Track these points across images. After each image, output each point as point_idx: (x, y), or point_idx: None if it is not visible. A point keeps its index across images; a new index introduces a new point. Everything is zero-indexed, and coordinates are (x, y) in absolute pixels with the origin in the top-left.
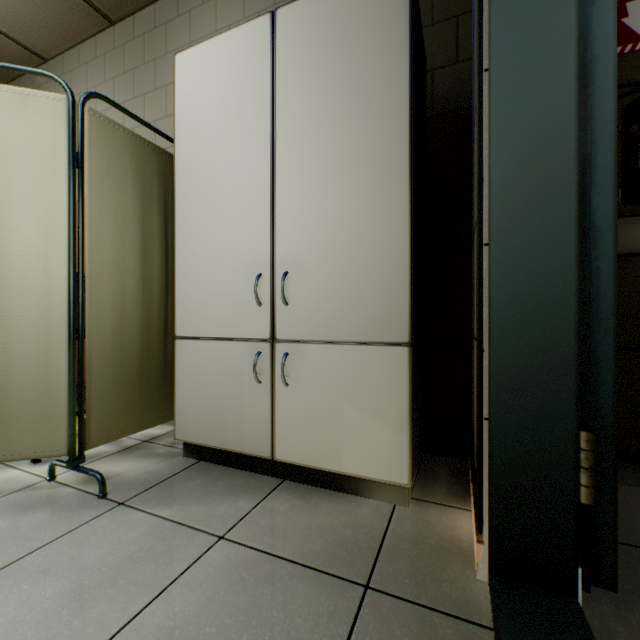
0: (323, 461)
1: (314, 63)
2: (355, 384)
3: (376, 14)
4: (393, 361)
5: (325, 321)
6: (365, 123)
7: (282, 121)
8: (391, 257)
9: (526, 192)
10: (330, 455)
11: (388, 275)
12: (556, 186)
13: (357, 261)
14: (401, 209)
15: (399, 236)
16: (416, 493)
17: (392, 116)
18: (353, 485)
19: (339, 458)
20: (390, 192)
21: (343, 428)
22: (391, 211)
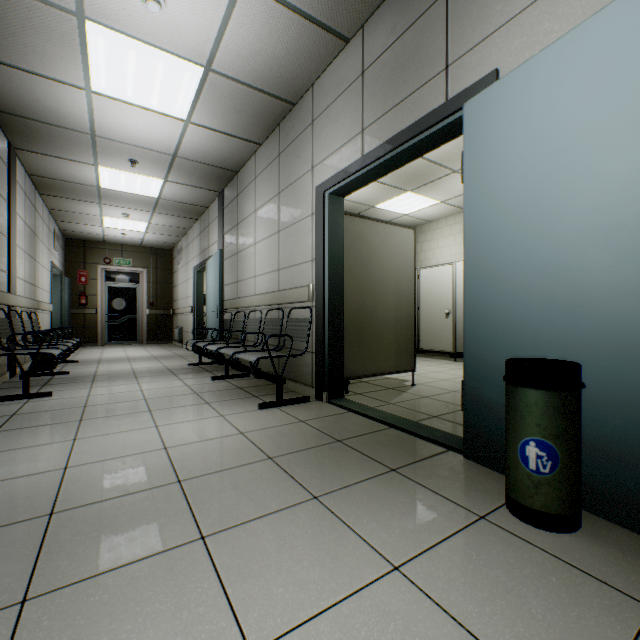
0: None
1: None
2: None
3: None
4: None
5: None
6: None
7: None
8: None
9: (56, 311)
10: None
11: None
12: (59, 311)
13: None
14: None
15: None
16: None
17: None
18: None
19: None
20: None
21: None
22: None
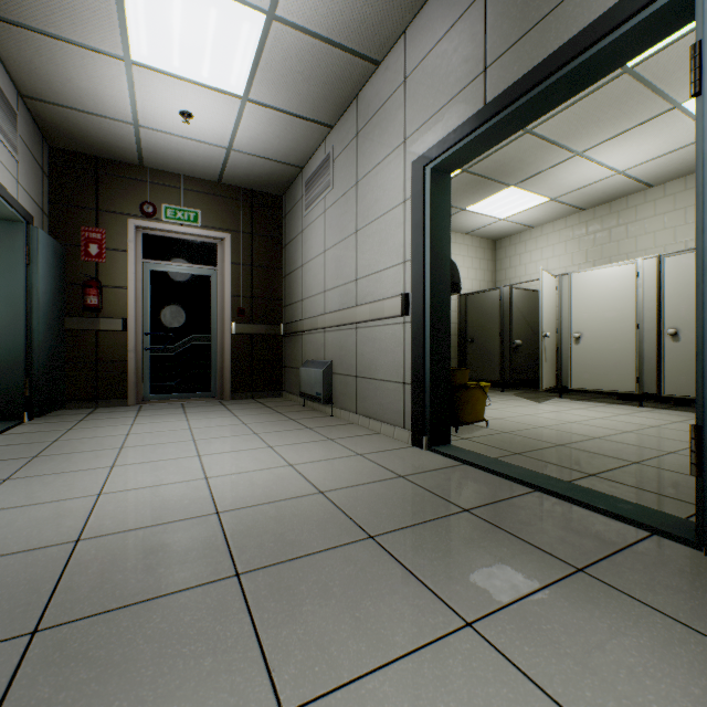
0: None
1: None
2: None
3: None
4: None
5: None
6: None
7: None
8: None
9: (12, 318)
10: None
11: None
12: (20, 318)
13: None
14: None
15: None
16: None
17: None
18: None
19: None
20: None
21: None
22: None
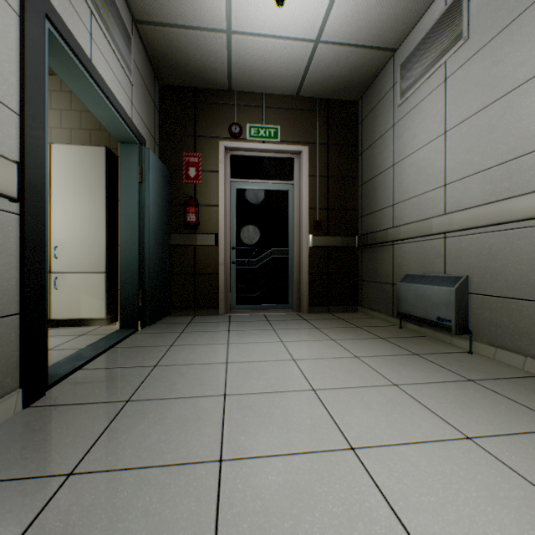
0: (74, 315)
1: (70, 170)
2: (87, 287)
3: (94, 162)
4: (100, 278)
5: (74, 265)
6: (90, 198)
7: (55, 188)
8: (100, 244)
9: (128, 234)
10: (76, 313)
11: (99, 250)
12: (135, 233)
13: (87, 244)
14: (103, 229)
15: (102, 237)
16: (113, 324)
17: (100, 198)
18: (87, 323)
19: (80, 313)
20: (99, 223)
21: (82, 302)
22: (100, 229)
